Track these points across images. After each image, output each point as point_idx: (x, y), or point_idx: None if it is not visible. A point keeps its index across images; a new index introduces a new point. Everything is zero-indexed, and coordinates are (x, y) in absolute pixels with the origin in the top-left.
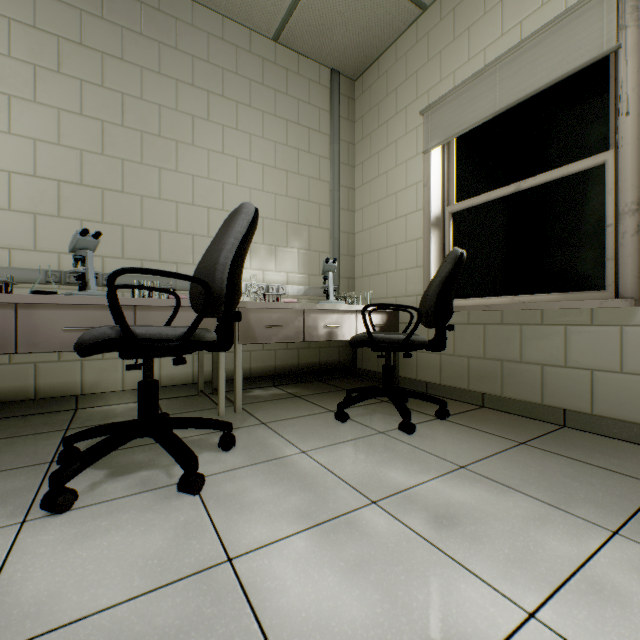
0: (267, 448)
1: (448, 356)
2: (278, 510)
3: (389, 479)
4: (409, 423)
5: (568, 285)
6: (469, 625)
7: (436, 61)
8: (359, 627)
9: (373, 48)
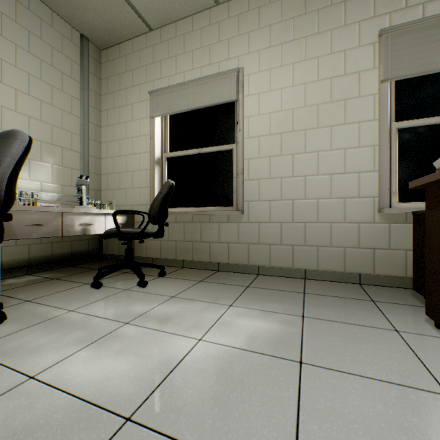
0: (38, 315)
1: (165, 241)
2: (62, 344)
3: (135, 311)
4: (144, 281)
5: (220, 203)
6: (177, 351)
7: (158, 65)
8: (127, 371)
9: (116, 36)
